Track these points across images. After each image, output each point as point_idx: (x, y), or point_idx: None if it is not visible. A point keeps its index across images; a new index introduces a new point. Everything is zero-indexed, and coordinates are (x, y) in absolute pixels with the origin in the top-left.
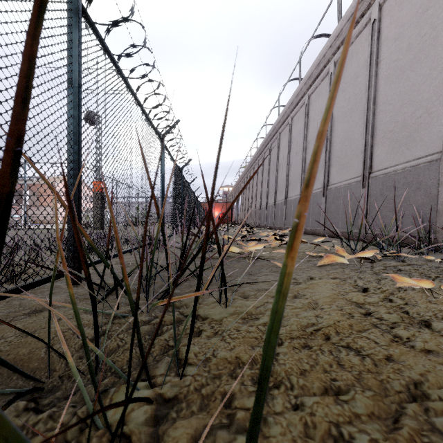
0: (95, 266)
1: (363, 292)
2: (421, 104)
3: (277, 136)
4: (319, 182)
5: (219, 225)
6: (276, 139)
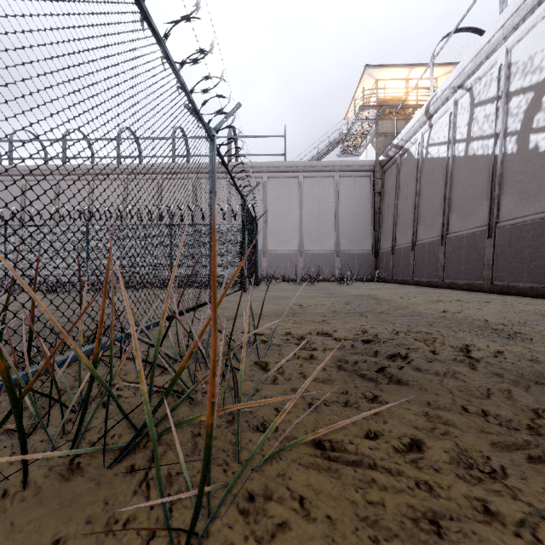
0: None
1: None
2: None
3: None
4: None
5: None
6: None
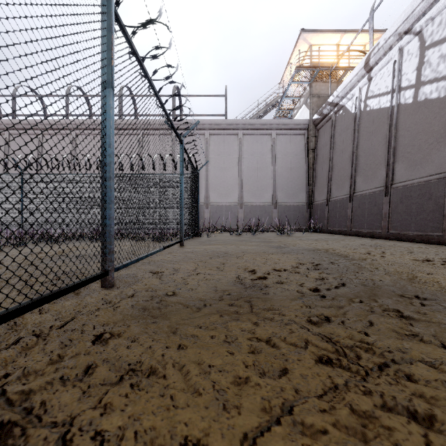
0: None
1: None
2: None
3: None
4: None
5: None
6: None
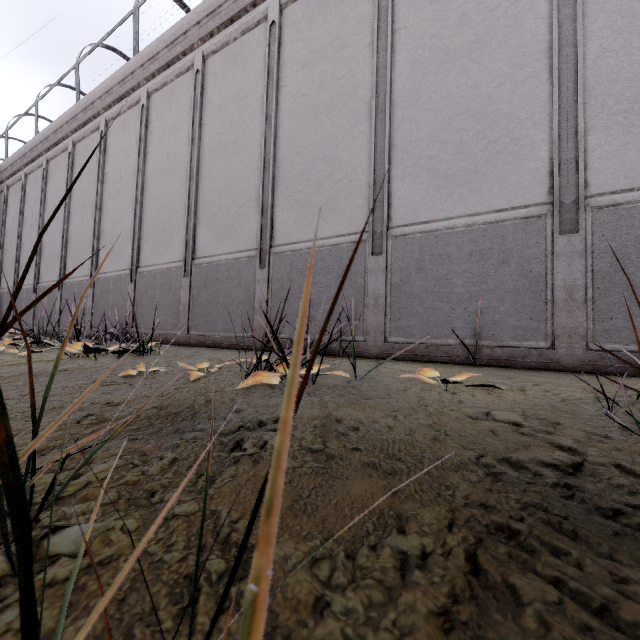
0: None
1: None
2: (125, 228)
3: (5, 188)
4: (56, 273)
5: None
6: (2, 192)
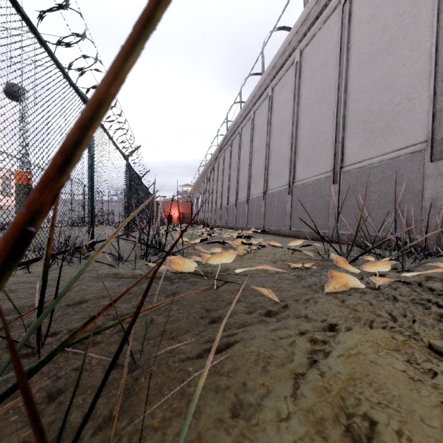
0: None
1: None
2: (401, 90)
3: (239, 131)
4: (284, 179)
5: (28, 222)
6: (237, 135)
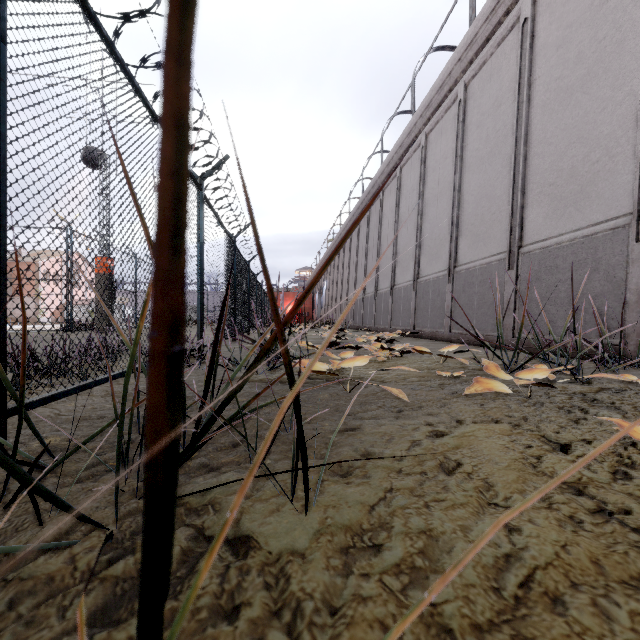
0: (61, 402)
1: (565, 453)
2: (599, 143)
3: (380, 194)
4: (442, 261)
5: (287, 325)
6: (378, 199)
